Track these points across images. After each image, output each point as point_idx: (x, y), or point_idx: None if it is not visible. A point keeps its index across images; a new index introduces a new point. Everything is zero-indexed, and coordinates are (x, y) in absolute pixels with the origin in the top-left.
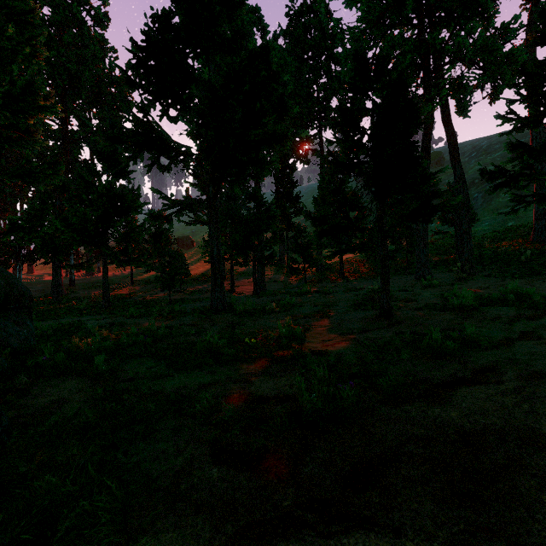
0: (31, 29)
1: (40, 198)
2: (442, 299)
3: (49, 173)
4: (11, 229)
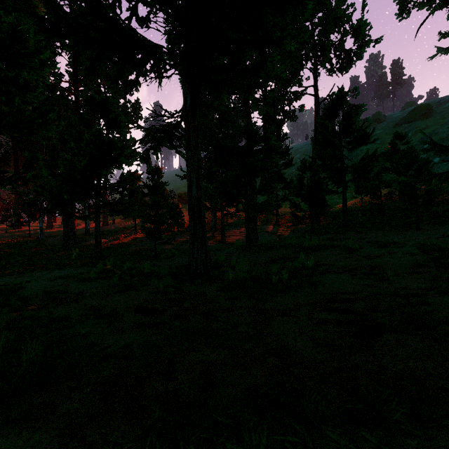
0: None
1: (50, 155)
2: None
3: (38, 122)
4: (3, 179)
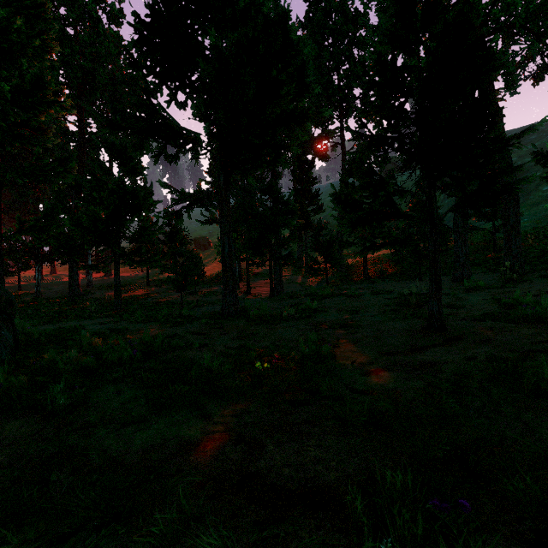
0: (43, 23)
1: (56, 198)
2: (497, 304)
3: (59, 170)
4: (21, 229)
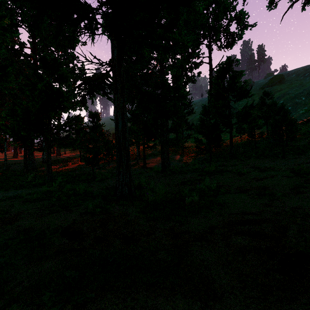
0: None
1: (13, 102)
2: None
3: None
4: None
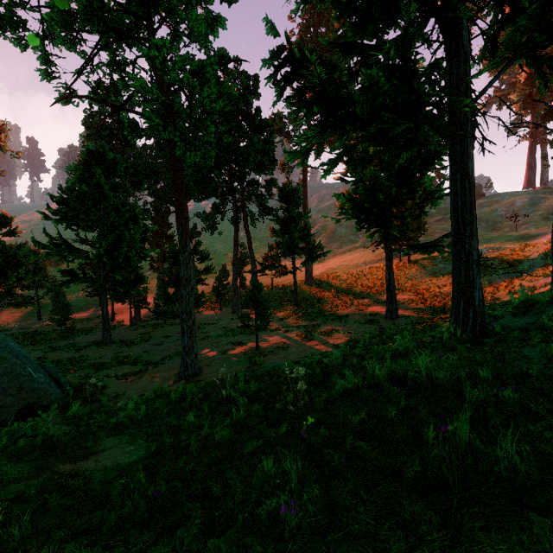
0: None
1: None
2: (221, 330)
3: None
4: None
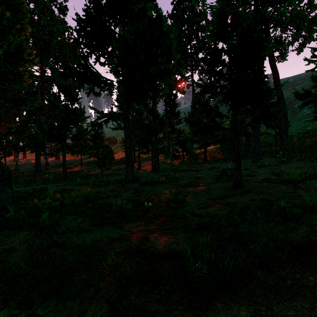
0: (21, 14)
1: (28, 114)
2: (273, 174)
3: (31, 99)
4: (9, 132)
